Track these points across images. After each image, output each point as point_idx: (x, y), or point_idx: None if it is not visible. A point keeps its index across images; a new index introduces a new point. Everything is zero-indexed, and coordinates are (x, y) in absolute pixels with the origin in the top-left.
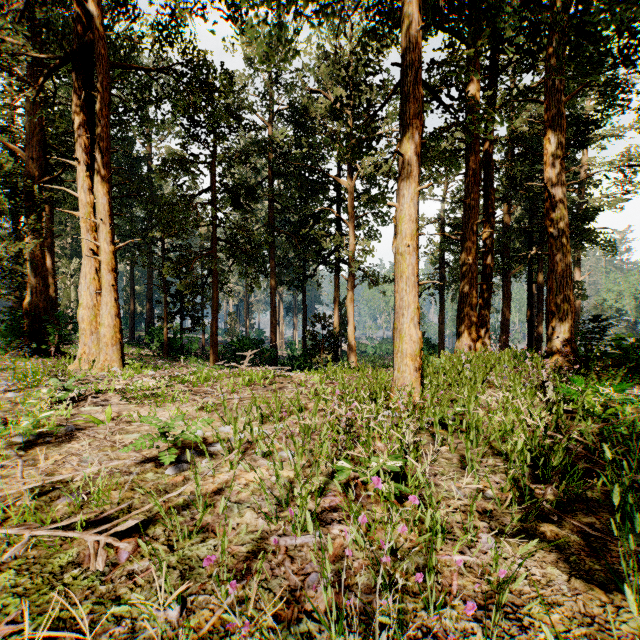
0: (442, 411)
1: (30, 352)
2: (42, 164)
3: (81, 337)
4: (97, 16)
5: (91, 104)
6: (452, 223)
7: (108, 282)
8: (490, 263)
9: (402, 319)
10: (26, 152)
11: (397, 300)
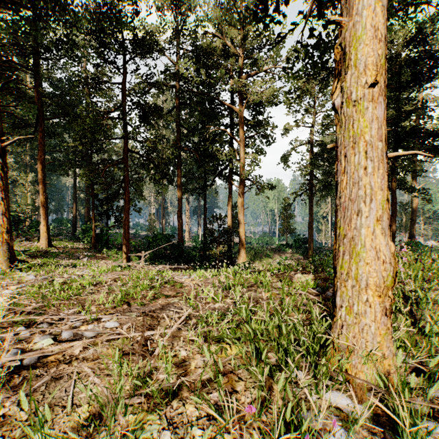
0: None
1: None
2: None
3: None
4: None
5: None
6: (321, 143)
7: None
8: None
9: (357, 219)
10: None
11: (344, 186)
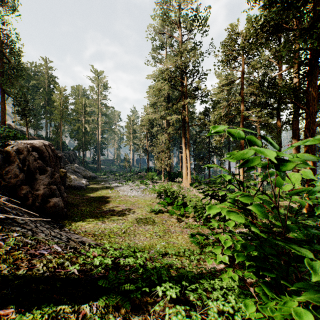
0: None
1: (170, 180)
2: (170, 137)
3: (183, 179)
4: (187, 119)
5: (185, 133)
6: None
7: (189, 169)
8: None
9: None
10: (167, 135)
11: None
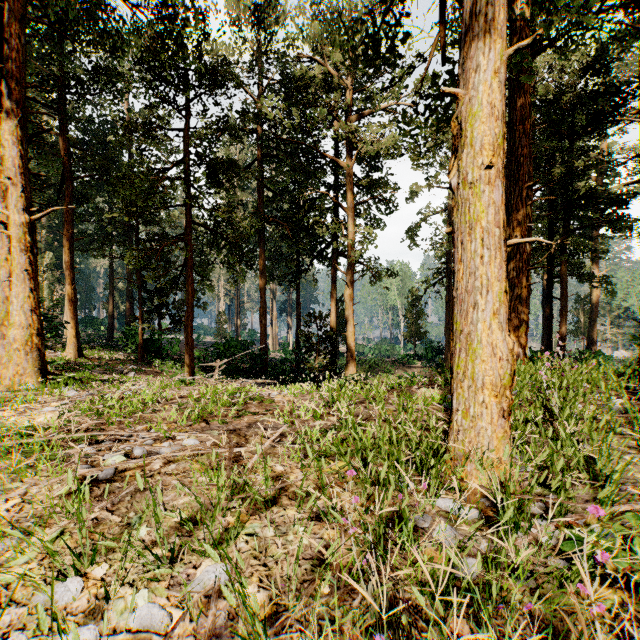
0: (633, 554)
1: None
2: None
3: None
4: None
5: (3, 25)
6: None
7: (20, 265)
8: (528, 247)
9: (473, 313)
10: None
11: (461, 277)
